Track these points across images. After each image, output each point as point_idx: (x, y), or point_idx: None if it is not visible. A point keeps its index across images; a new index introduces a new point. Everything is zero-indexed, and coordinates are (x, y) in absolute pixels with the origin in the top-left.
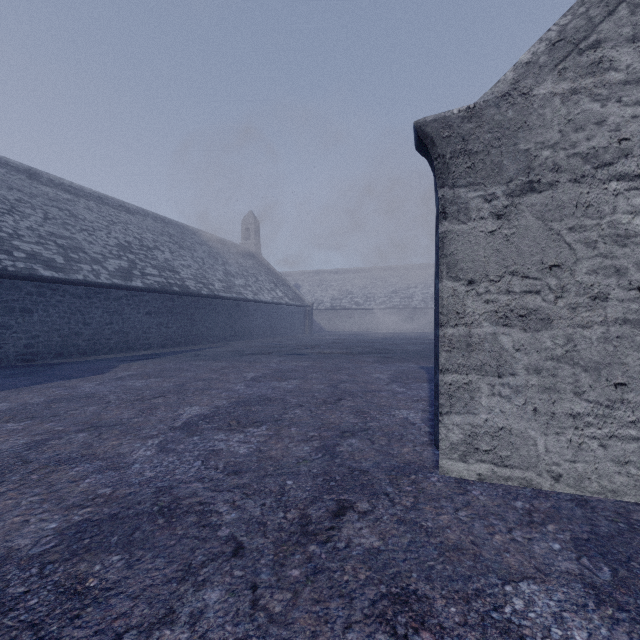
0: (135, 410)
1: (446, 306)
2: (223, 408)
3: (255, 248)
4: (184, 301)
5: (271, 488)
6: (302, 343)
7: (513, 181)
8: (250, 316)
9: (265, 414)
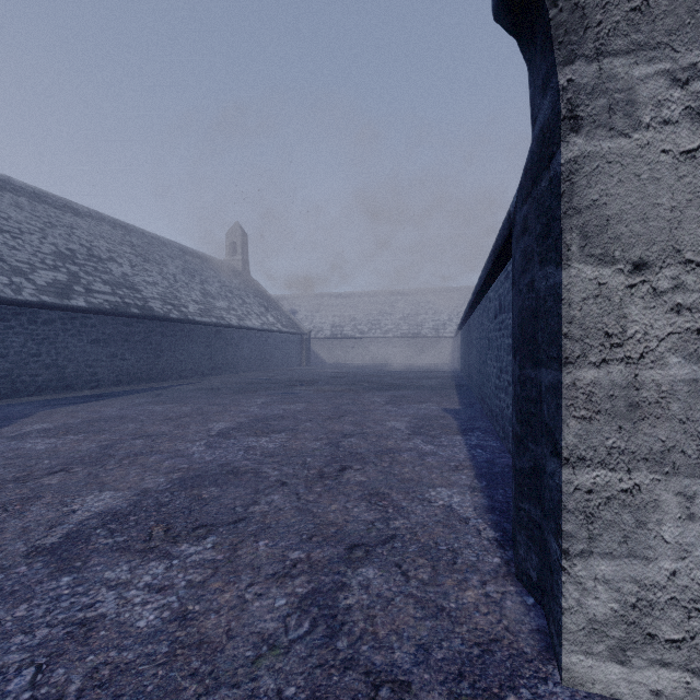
0: None
1: (579, 320)
2: (154, 494)
3: (242, 266)
4: (146, 326)
5: None
6: (297, 378)
7: None
8: (234, 345)
9: (221, 506)
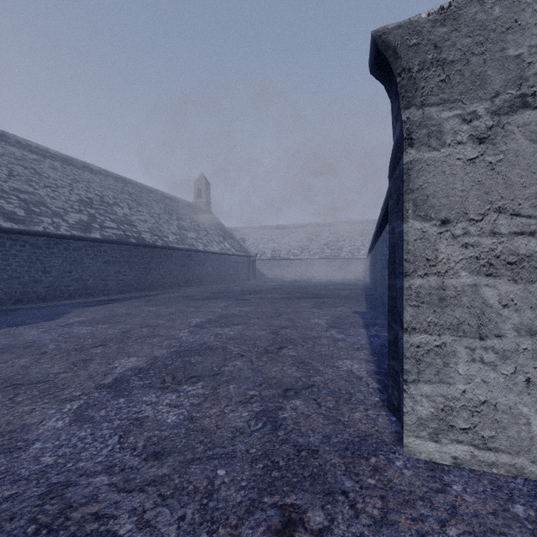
0: (68, 362)
1: (413, 251)
2: (161, 359)
3: (206, 206)
4: (140, 251)
5: (196, 484)
6: (246, 289)
7: (500, 95)
8: (201, 265)
9: (204, 366)
